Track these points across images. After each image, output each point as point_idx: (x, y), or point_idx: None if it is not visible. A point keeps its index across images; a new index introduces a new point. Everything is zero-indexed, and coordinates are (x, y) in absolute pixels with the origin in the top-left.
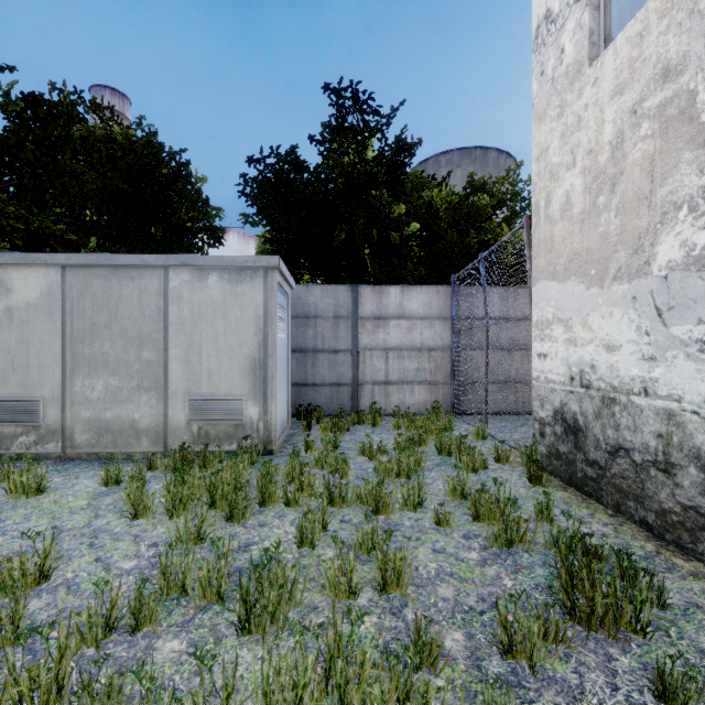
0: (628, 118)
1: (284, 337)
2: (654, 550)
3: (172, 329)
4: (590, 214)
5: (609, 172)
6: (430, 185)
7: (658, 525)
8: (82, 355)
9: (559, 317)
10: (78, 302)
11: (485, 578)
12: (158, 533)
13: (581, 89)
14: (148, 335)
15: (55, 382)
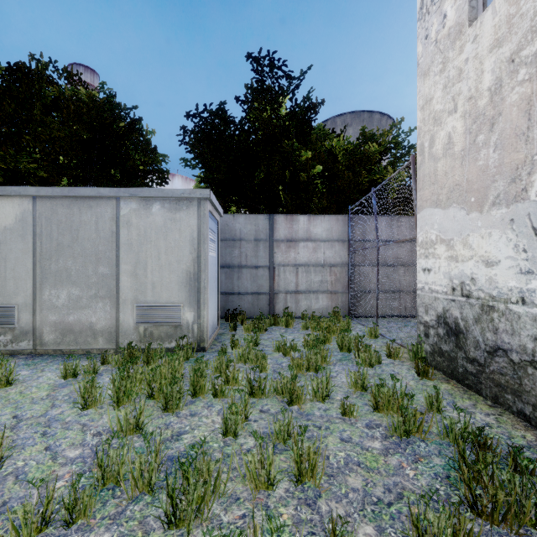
0: (506, 66)
1: (215, 255)
2: (534, 439)
3: (123, 249)
4: (471, 150)
5: (488, 114)
6: (330, 136)
7: (535, 417)
8: (49, 269)
9: (441, 238)
10: (46, 226)
11: (389, 468)
12: (103, 422)
13: (461, 46)
14: (103, 253)
15: (27, 292)
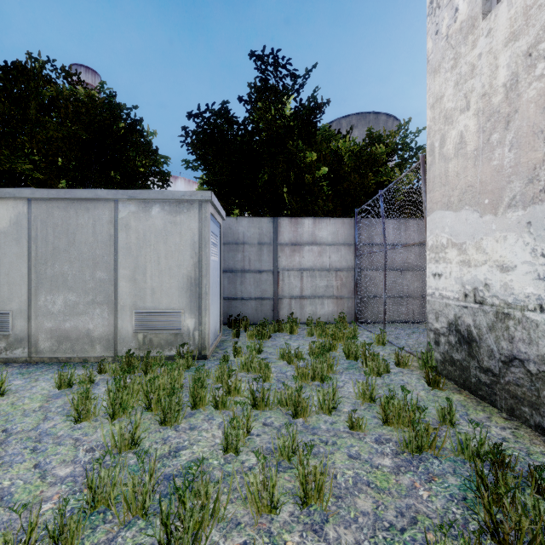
0: (523, 61)
1: (217, 260)
2: None
3: (121, 253)
4: (484, 150)
5: (503, 111)
6: (336, 137)
7: None
8: (44, 274)
9: (453, 242)
10: (42, 230)
11: (401, 488)
12: (97, 437)
13: (474, 41)
14: (100, 258)
15: (22, 298)
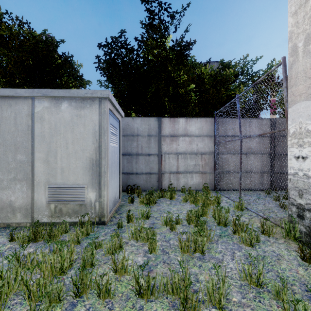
0: None
1: (116, 146)
2: None
3: (37, 140)
4: None
5: None
6: (199, 65)
7: None
8: None
9: None
10: None
11: None
12: None
13: None
14: (20, 143)
15: None
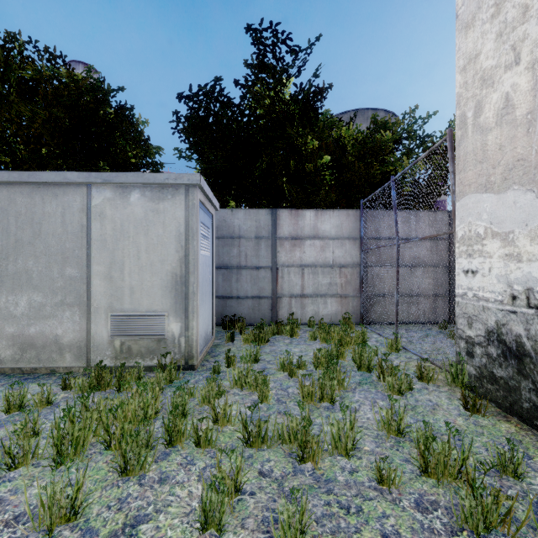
0: None
1: (208, 254)
2: None
3: (94, 246)
4: None
5: None
6: (338, 124)
7: None
8: (5, 271)
9: (494, 231)
10: (2, 219)
11: None
12: (29, 496)
13: None
14: (71, 252)
15: None
